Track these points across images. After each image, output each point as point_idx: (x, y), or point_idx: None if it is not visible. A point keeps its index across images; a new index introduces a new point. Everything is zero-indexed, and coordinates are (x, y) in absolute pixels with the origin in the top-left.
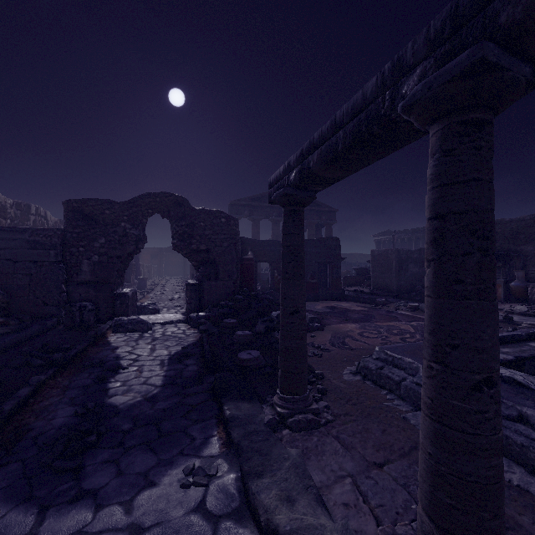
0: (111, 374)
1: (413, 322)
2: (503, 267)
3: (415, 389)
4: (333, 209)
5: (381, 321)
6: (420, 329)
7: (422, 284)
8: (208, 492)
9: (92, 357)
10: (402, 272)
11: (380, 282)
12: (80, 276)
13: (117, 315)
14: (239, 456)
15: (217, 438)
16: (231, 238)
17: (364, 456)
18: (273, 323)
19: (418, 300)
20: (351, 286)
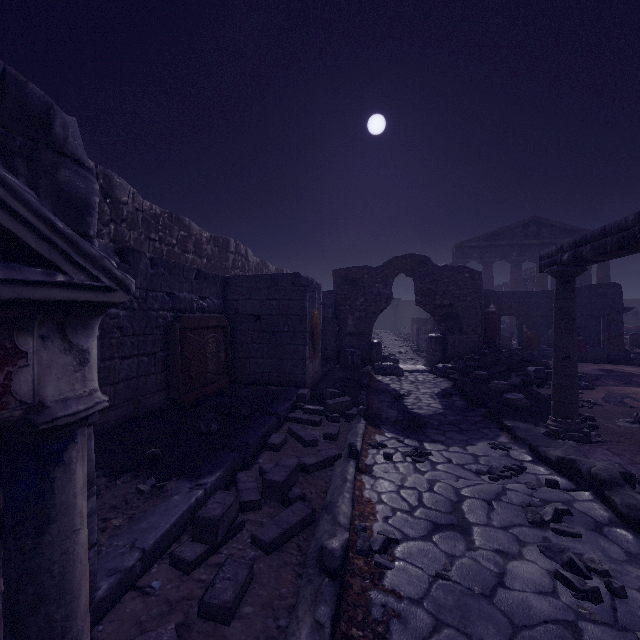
0: (400, 398)
1: None
2: None
3: None
4: None
5: None
6: None
7: None
8: (509, 453)
9: (377, 387)
10: None
11: None
12: (347, 328)
13: (373, 361)
14: (525, 444)
15: (504, 436)
16: (475, 293)
17: (632, 459)
18: (530, 377)
19: None
20: None
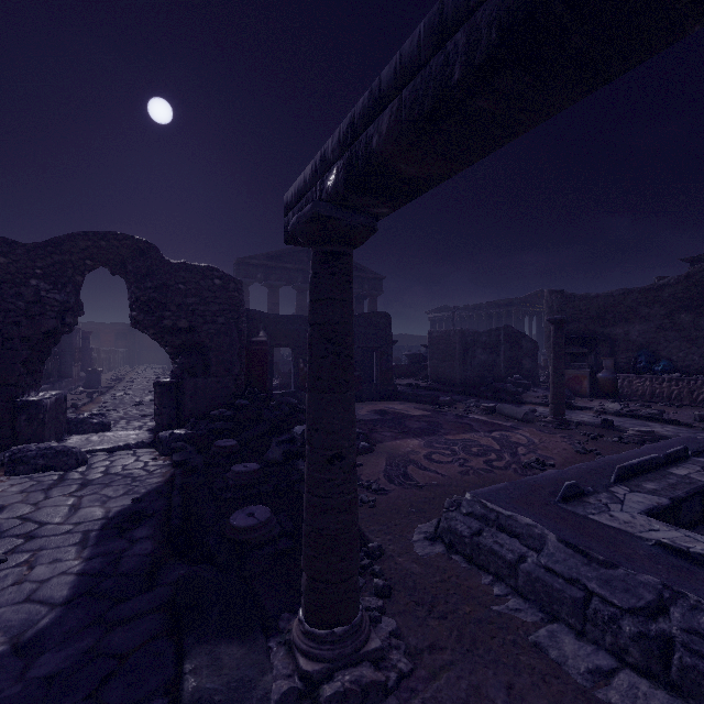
0: None
1: (494, 432)
2: (589, 353)
3: (547, 580)
4: (379, 275)
5: (452, 432)
6: (506, 444)
7: (493, 376)
8: None
9: None
10: (468, 360)
11: (440, 373)
12: None
13: (21, 440)
14: None
15: None
16: (230, 310)
17: None
18: (296, 444)
19: (489, 397)
20: (403, 378)
